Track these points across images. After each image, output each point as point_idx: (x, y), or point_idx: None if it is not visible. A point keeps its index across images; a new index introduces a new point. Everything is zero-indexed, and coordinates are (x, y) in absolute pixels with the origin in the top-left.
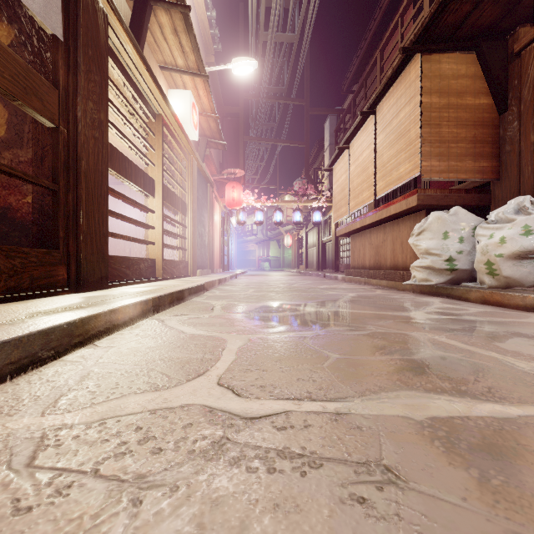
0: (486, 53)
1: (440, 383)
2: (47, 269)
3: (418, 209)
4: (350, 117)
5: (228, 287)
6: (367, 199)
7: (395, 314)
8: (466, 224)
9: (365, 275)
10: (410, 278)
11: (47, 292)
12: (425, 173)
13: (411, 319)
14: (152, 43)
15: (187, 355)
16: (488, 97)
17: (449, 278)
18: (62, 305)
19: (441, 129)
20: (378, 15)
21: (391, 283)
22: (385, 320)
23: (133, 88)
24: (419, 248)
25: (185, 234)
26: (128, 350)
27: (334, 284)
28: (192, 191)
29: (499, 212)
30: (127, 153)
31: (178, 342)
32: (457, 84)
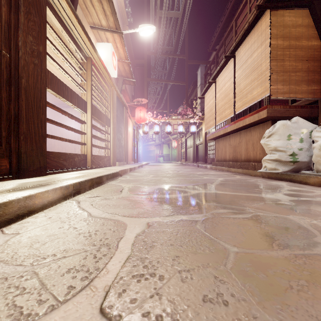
0: (317, 9)
1: None
2: None
3: (266, 119)
4: (214, 65)
5: (136, 173)
6: (228, 115)
7: (261, 195)
8: (305, 129)
9: (226, 165)
10: (260, 167)
11: None
12: (273, 93)
13: (277, 200)
14: (84, 9)
15: (81, 248)
16: (317, 40)
17: (292, 167)
18: None
19: (284, 63)
20: None
21: (245, 171)
22: (258, 202)
23: (69, 36)
24: (269, 146)
25: (108, 138)
26: (27, 240)
27: (205, 171)
28: (113, 110)
29: None
30: (71, 86)
31: (81, 228)
32: (296, 31)
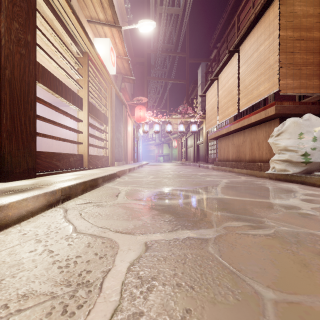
0: None
1: None
2: None
3: (274, 117)
4: (216, 63)
5: (135, 174)
6: (232, 113)
7: (276, 202)
8: (318, 126)
9: (229, 166)
10: (266, 168)
11: None
12: (282, 89)
13: (297, 209)
14: (80, 1)
15: (49, 292)
16: None
17: (304, 169)
18: None
19: (294, 56)
20: None
21: (250, 171)
22: (275, 211)
23: (63, 28)
24: (278, 146)
25: (107, 137)
26: None
27: (207, 171)
28: (111, 109)
29: None
30: (68, 83)
31: (58, 251)
32: (307, 22)
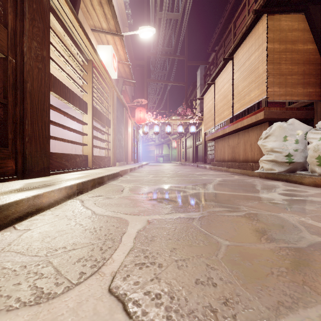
0: (312, 13)
1: None
2: None
3: (263, 121)
4: (214, 66)
5: (136, 173)
6: (227, 116)
7: (257, 195)
8: (300, 130)
9: (225, 166)
10: (257, 168)
11: None
12: (270, 96)
13: (271, 200)
14: (85, 12)
15: (89, 242)
16: (313, 44)
17: (287, 168)
18: None
19: (281, 66)
20: (232, 0)
21: (244, 171)
22: (252, 201)
23: (71, 39)
24: (266, 147)
25: (109, 139)
26: (39, 235)
27: (204, 171)
28: (113, 111)
29: None
30: (71, 87)
31: (87, 224)
32: (292, 35)
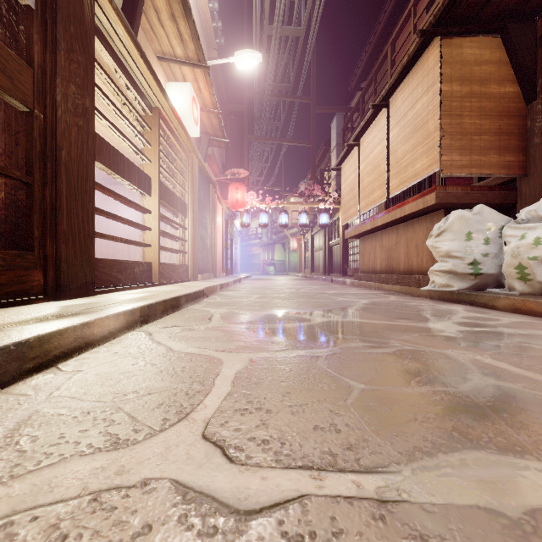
0: (512, 36)
1: (515, 435)
2: (17, 273)
3: (436, 208)
4: (359, 114)
5: (230, 292)
6: (379, 199)
7: (419, 325)
8: (492, 223)
9: (376, 280)
10: (426, 283)
11: (17, 300)
12: (446, 168)
13: (439, 331)
14: (148, 31)
15: (169, 385)
16: (514, 84)
17: (473, 283)
18: (25, 318)
19: (463, 120)
20: (388, 7)
21: (405, 288)
22: (410, 334)
23: (125, 77)
24: (438, 250)
25: (185, 236)
26: (96, 377)
27: (342, 289)
28: (192, 191)
29: (531, 210)
30: (124, 150)
31: (162, 364)
32: (480, 71)
